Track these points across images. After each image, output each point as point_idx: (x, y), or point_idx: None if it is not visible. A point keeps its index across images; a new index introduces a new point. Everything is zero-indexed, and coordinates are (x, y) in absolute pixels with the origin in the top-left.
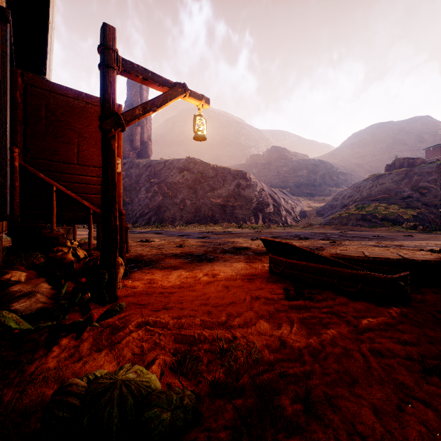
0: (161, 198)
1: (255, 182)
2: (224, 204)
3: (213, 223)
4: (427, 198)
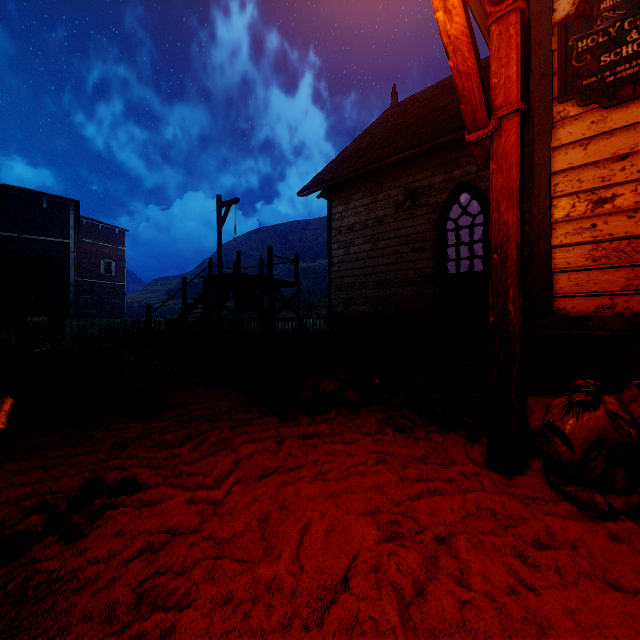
0: None
1: None
2: None
3: None
4: None
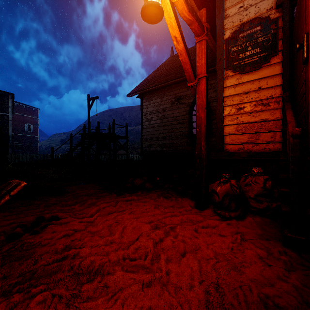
0: None
1: None
2: None
3: None
4: None
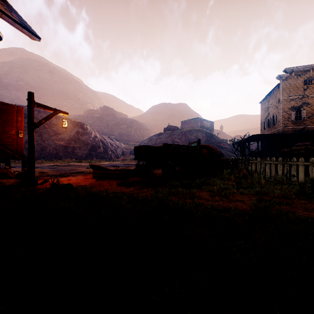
0: None
1: (90, 131)
2: (66, 146)
3: (58, 159)
4: None
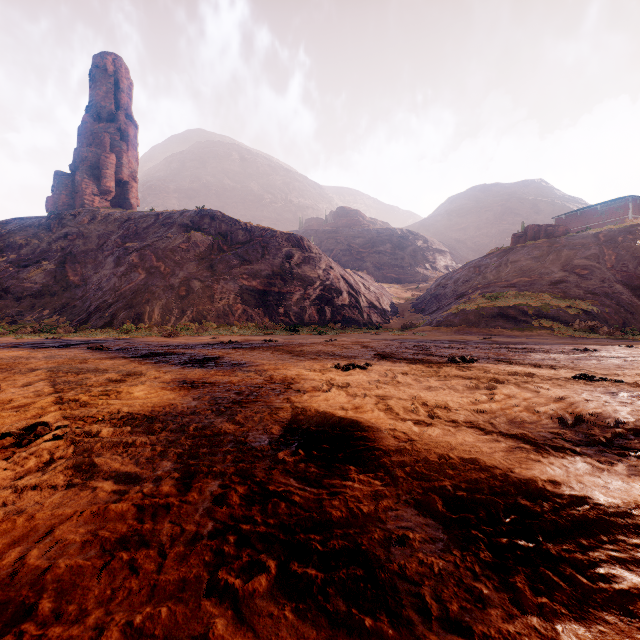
0: (143, 277)
1: (317, 254)
2: (264, 290)
3: (244, 323)
4: (591, 282)
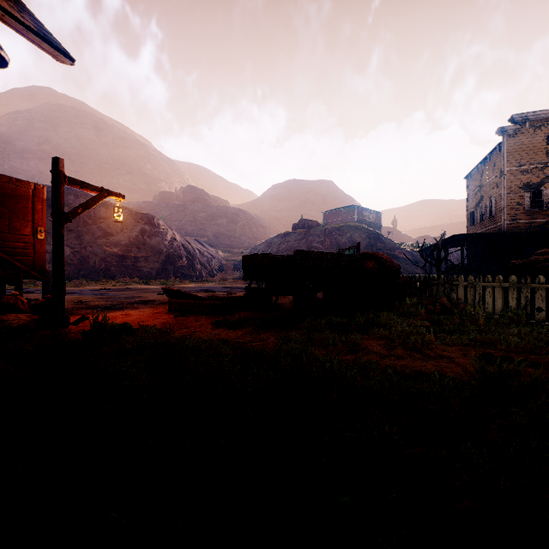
0: None
1: (165, 229)
2: (123, 255)
3: (109, 278)
4: None
